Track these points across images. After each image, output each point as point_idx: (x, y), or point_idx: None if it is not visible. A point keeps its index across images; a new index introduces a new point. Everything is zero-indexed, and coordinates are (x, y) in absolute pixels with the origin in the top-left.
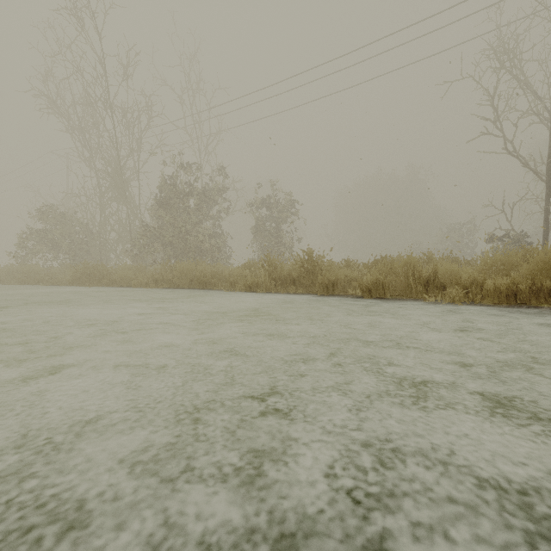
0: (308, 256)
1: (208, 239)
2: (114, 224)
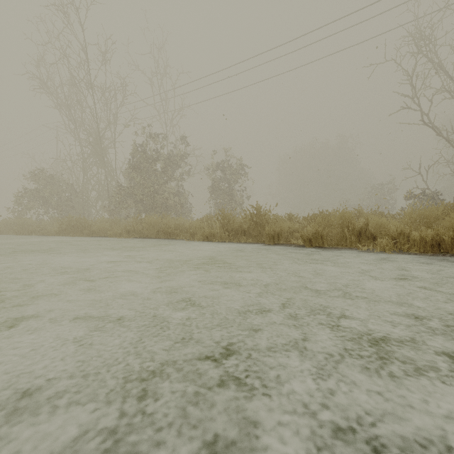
0: (257, 211)
1: (173, 197)
2: (94, 184)
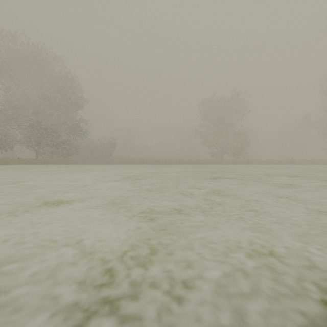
0: None
1: None
2: None
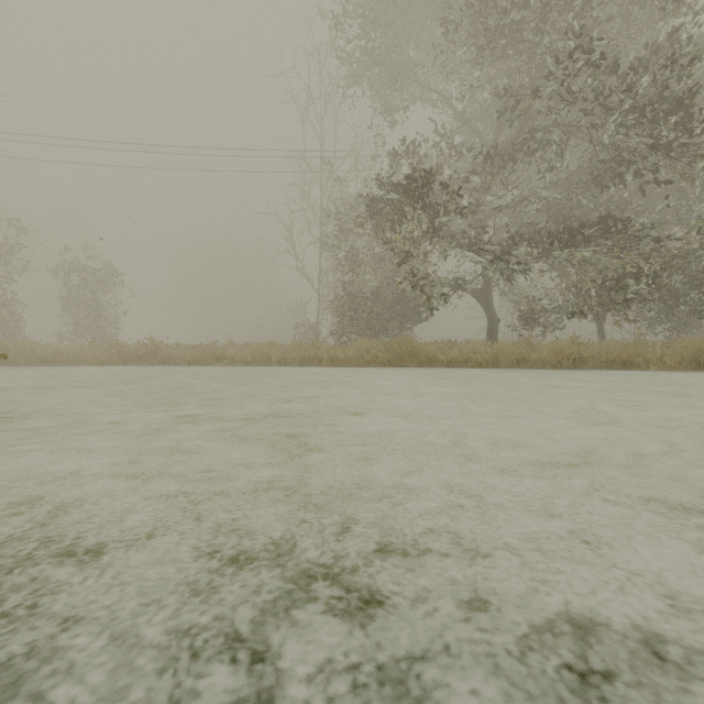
0: (151, 342)
1: None
2: None
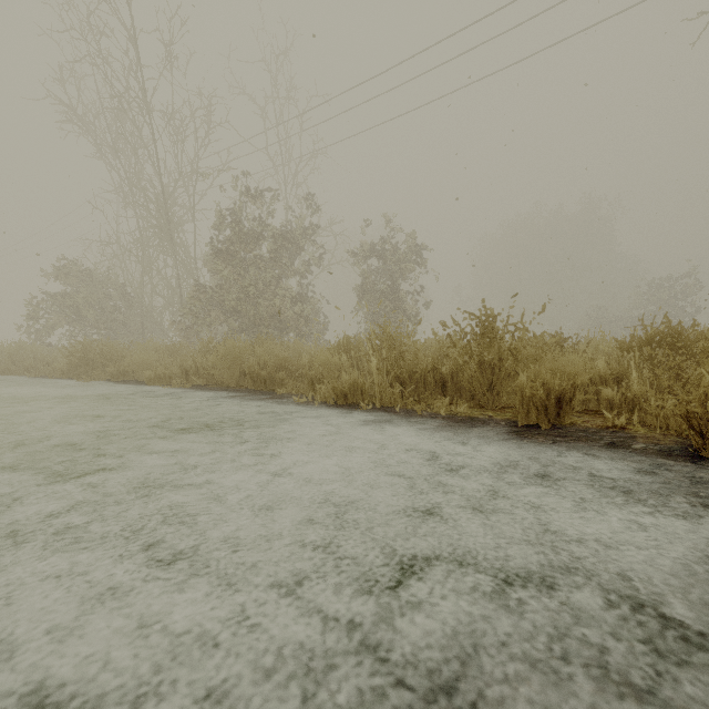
0: (481, 327)
1: (292, 305)
2: (156, 283)
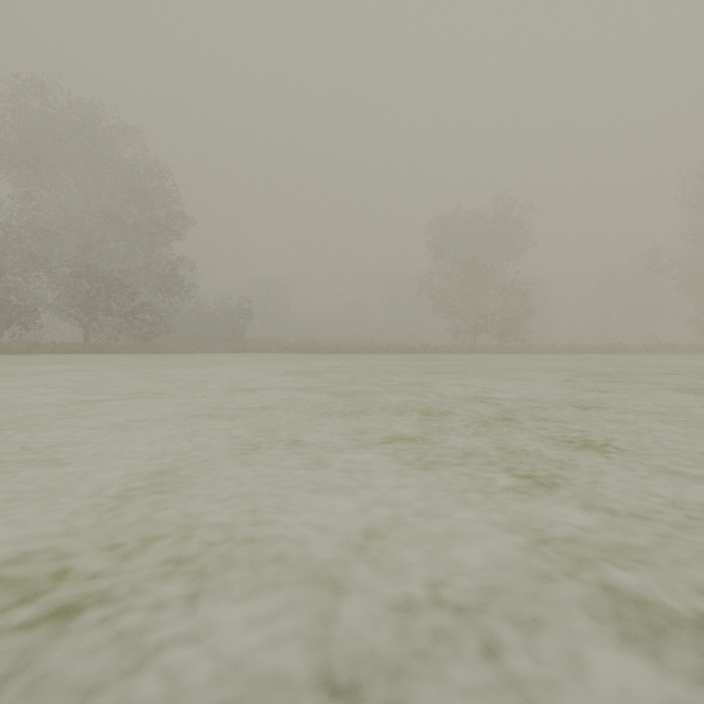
0: None
1: None
2: None
